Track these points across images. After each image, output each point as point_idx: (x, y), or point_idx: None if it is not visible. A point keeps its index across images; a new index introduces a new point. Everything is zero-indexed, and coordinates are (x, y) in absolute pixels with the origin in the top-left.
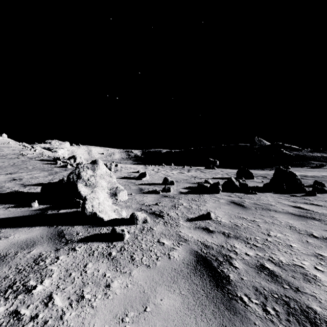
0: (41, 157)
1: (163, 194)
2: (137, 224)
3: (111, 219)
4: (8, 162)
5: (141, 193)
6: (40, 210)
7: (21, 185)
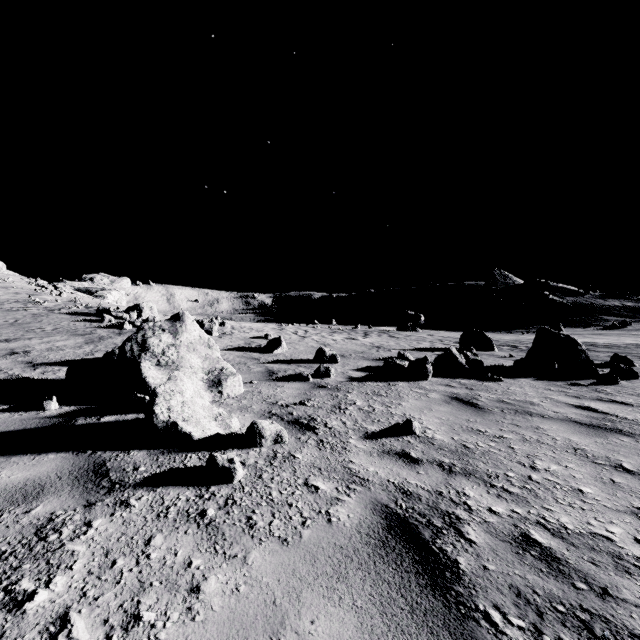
0: (72, 308)
1: (315, 383)
2: (261, 445)
3: (207, 436)
4: (4, 317)
5: (271, 380)
6: (61, 416)
7: (26, 364)
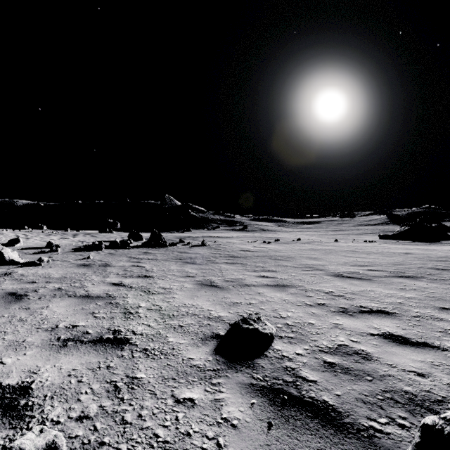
0: None
1: (52, 253)
2: (44, 262)
3: (24, 262)
4: None
5: (28, 254)
6: None
7: None
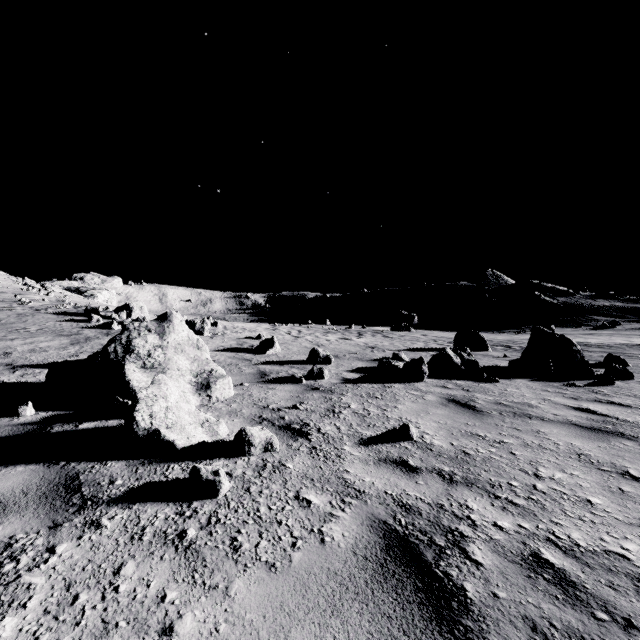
0: (60, 308)
1: (308, 385)
2: (250, 454)
3: (192, 444)
4: None
5: (262, 382)
6: (36, 423)
7: (6, 366)
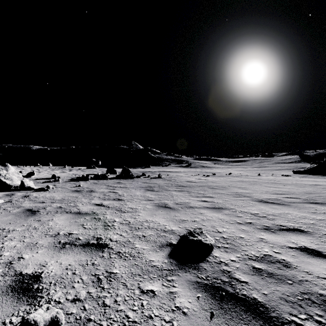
0: None
1: (55, 182)
2: (50, 189)
3: (37, 188)
4: None
5: (40, 183)
6: None
7: None
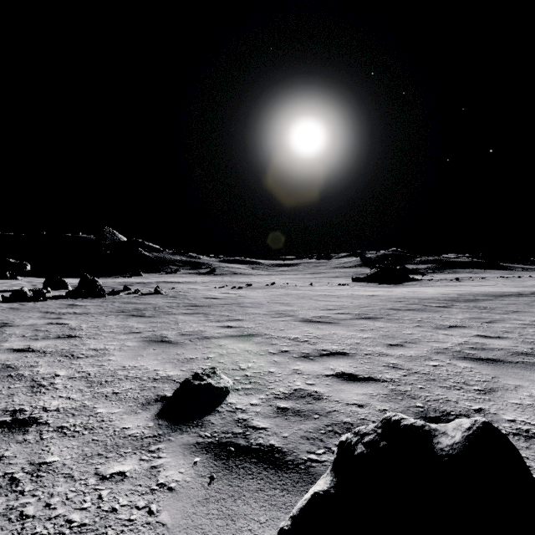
0: None
1: None
2: None
3: None
4: None
5: None
6: None
7: None
